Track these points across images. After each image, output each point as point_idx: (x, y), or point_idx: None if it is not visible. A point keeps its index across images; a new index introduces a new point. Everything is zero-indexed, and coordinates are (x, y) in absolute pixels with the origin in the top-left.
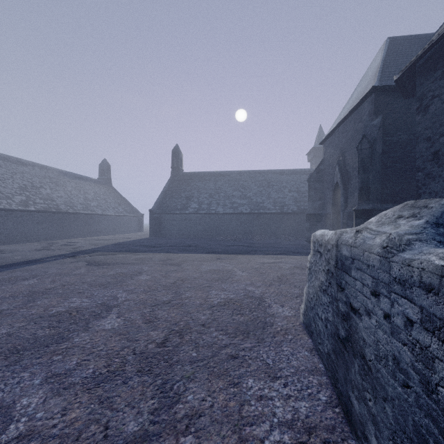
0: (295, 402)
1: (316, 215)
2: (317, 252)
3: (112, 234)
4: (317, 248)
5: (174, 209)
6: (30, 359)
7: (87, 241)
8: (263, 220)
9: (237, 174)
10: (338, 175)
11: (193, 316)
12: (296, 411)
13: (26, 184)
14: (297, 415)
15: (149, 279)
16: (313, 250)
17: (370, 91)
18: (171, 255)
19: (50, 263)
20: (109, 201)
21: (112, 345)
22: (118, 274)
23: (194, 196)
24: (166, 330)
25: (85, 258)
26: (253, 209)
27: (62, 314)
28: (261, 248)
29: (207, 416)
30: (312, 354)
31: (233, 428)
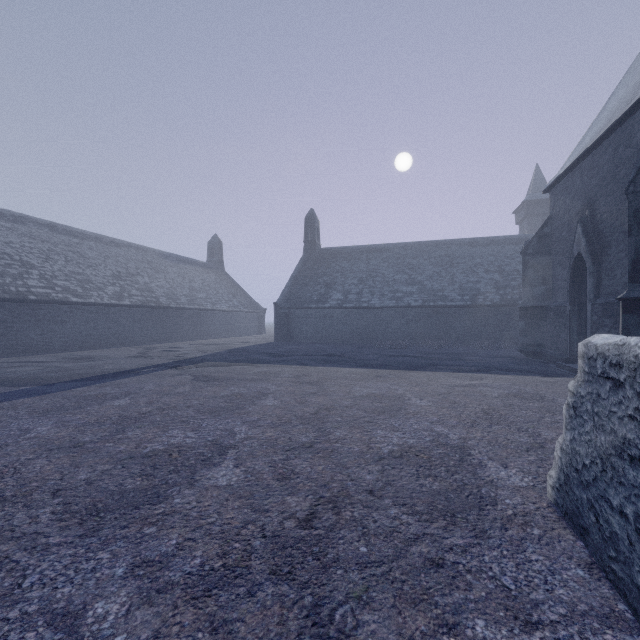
0: None
1: (538, 309)
2: (602, 377)
3: (225, 337)
4: (602, 371)
5: (308, 302)
6: (113, 527)
7: (193, 346)
8: (443, 318)
9: (401, 248)
10: (582, 240)
11: (351, 474)
12: None
13: (120, 270)
14: None
15: (278, 406)
16: (588, 374)
17: None
18: (307, 369)
19: (147, 376)
20: (221, 292)
21: (229, 515)
22: (235, 395)
23: (337, 282)
24: (310, 496)
25: (191, 370)
26: (427, 301)
27: (159, 455)
28: (443, 360)
29: None
30: (594, 575)
31: None
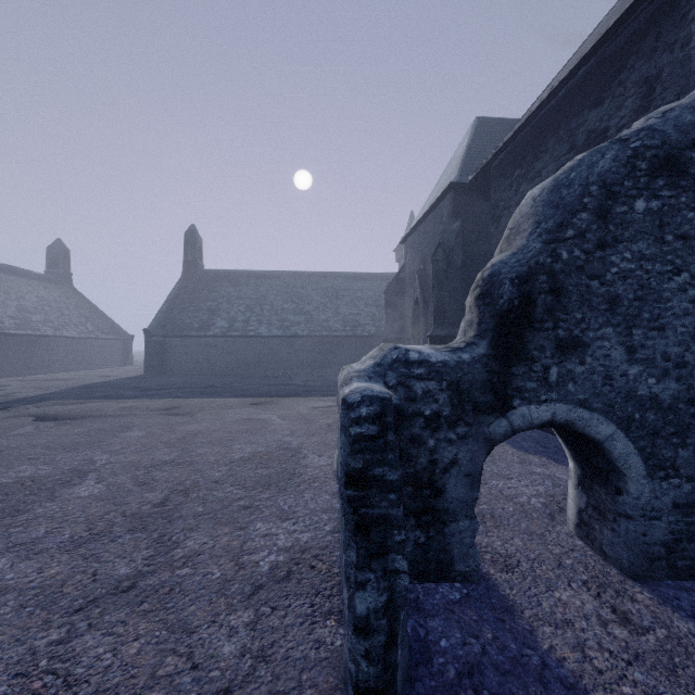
0: (299, 534)
1: (395, 340)
2: None
3: (74, 370)
4: None
5: (188, 329)
6: None
7: (26, 383)
8: (327, 347)
9: (291, 276)
10: (418, 288)
11: (204, 474)
12: (298, 540)
13: None
14: (298, 542)
15: (144, 436)
16: None
17: (448, 188)
18: (181, 401)
19: None
20: (69, 313)
21: (93, 511)
22: (93, 431)
23: (222, 309)
24: (166, 491)
25: (29, 410)
26: (313, 331)
27: (10, 486)
28: (319, 387)
29: (207, 554)
30: (334, 497)
31: (232, 558)
